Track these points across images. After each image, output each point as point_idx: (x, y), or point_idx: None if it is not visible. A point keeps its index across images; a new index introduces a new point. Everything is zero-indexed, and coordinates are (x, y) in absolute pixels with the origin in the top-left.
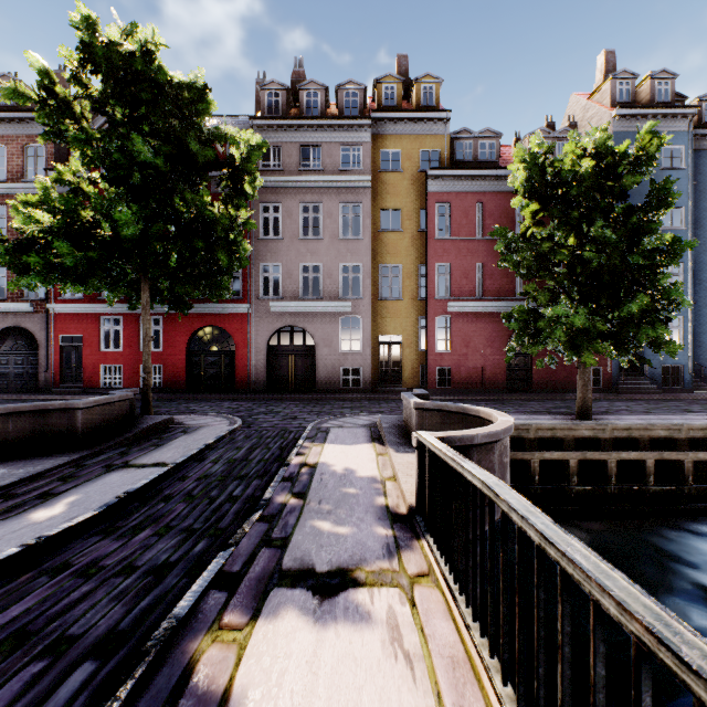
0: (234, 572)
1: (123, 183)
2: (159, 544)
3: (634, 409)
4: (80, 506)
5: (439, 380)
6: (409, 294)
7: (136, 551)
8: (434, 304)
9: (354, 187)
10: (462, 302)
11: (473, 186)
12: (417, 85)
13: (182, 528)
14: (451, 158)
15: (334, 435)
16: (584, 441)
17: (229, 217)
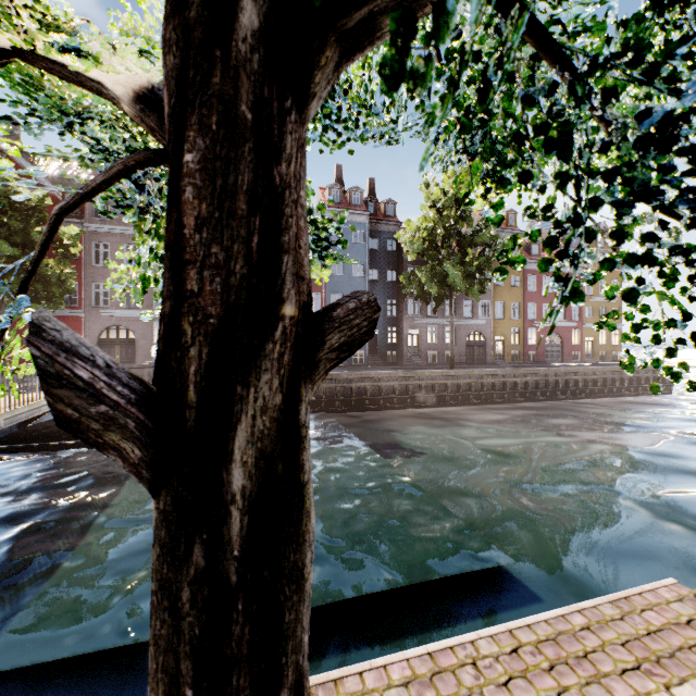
0: None
1: None
2: None
3: None
4: None
5: None
6: None
7: None
8: None
9: None
10: None
11: None
12: None
13: None
14: None
15: None
16: None
17: (59, 269)
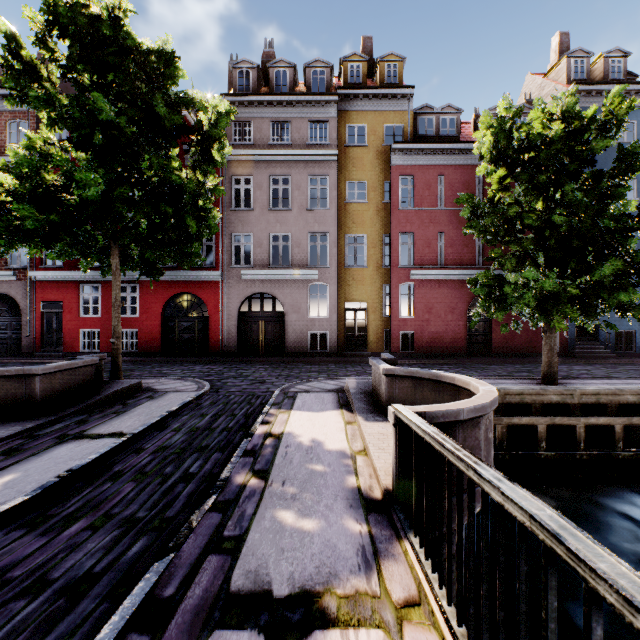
0: (166, 598)
1: (89, 147)
2: (89, 542)
3: (594, 373)
4: (12, 488)
5: (402, 345)
6: (373, 262)
7: (58, 554)
8: (398, 272)
9: (321, 160)
10: (424, 270)
11: (435, 159)
12: (381, 64)
13: (123, 518)
14: (413, 133)
15: (301, 401)
16: (552, 406)
17: (197, 182)
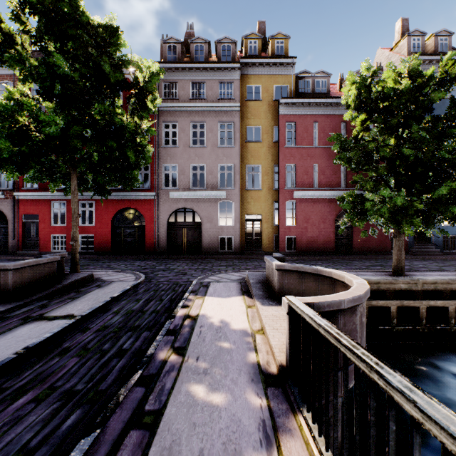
0: None
1: (52, 97)
2: (31, 415)
3: (429, 267)
4: None
5: (287, 246)
6: (266, 185)
7: (2, 428)
8: (284, 192)
9: (228, 111)
10: (303, 191)
11: (311, 110)
12: (272, 40)
13: (64, 390)
14: (295, 91)
15: (212, 289)
16: (401, 292)
17: (135, 124)
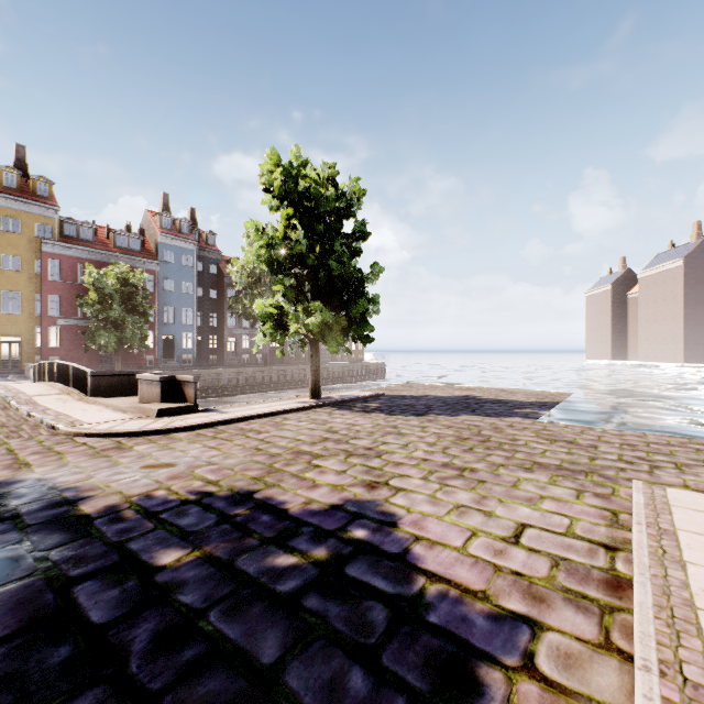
0: None
1: None
2: None
3: None
4: None
5: None
6: (28, 311)
7: None
8: (48, 319)
9: None
10: (69, 319)
11: (77, 253)
12: (34, 180)
13: None
14: (61, 232)
15: None
16: None
17: None
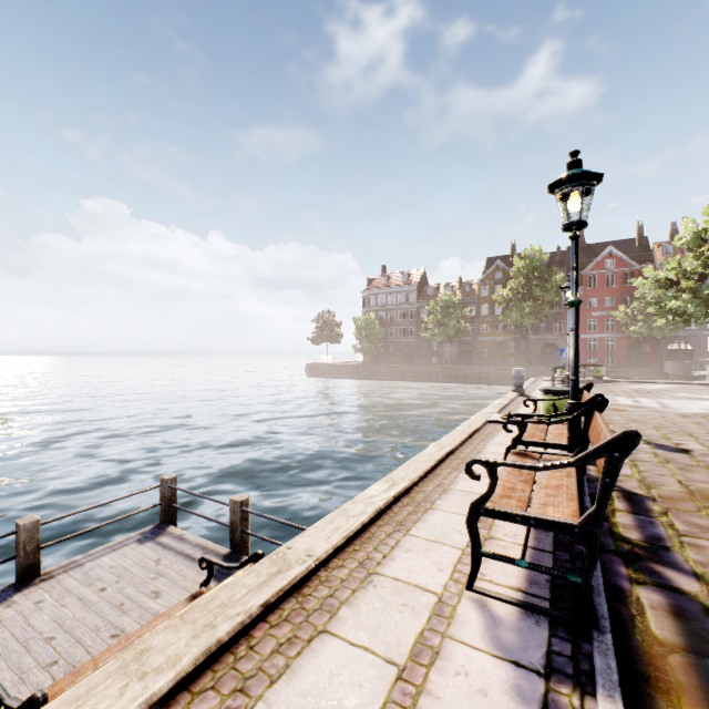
0: None
1: None
2: None
3: None
4: None
5: None
6: None
7: None
8: None
9: None
10: None
11: None
12: None
13: None
14: None
15: None
16: None
17: None
